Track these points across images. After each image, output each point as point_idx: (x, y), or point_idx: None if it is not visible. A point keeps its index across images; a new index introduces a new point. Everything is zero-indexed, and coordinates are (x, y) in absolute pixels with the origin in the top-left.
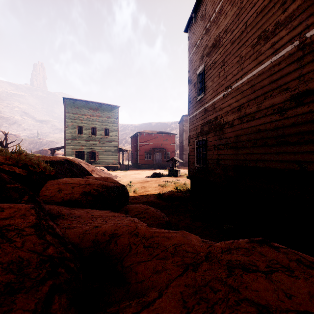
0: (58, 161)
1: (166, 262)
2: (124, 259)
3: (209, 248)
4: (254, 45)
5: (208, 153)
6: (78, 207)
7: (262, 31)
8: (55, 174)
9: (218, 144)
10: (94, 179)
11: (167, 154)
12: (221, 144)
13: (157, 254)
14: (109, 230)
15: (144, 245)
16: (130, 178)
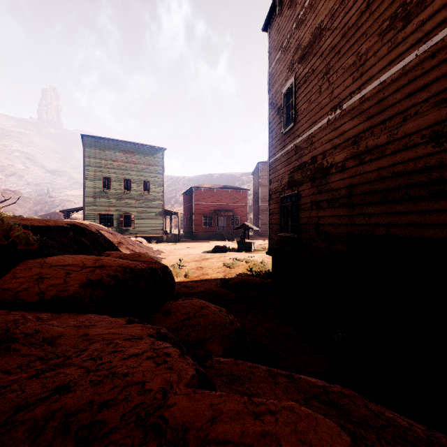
0: (56, 227)
1: None
2: None
3: None
4: (383, 32)
5: (301, 215)
6: (72, 311)
7: (400, 5)
8: (42, 249)
9: (317, 200)
10: (118, 256)
11: (236, 219)
12: (323, 200)
13: None
14: (86, 407)
15: None
16: (181, 255)
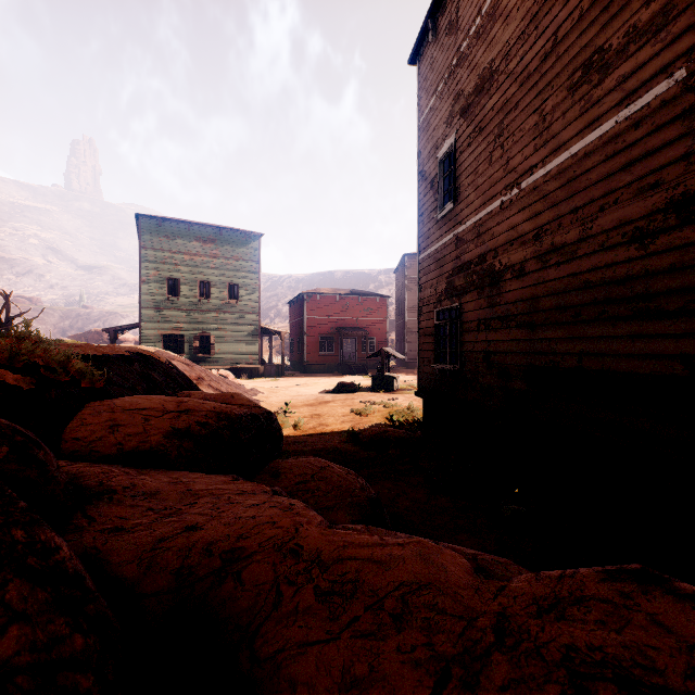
0: (117, 357)
1: (379, 647)
2: (261, 631)
3: (499, 596)
4: (575, 86)
5: (464, 338)
6: (157, 468)
7: (595, 50)
8: (107, 388)
9: (487, 317)
10: (203, 398)
11: (369, 342)
12: (495, 317)
13: (354, 619)
14: (224, 538)
15: (318, 585)
16: (287, 396)
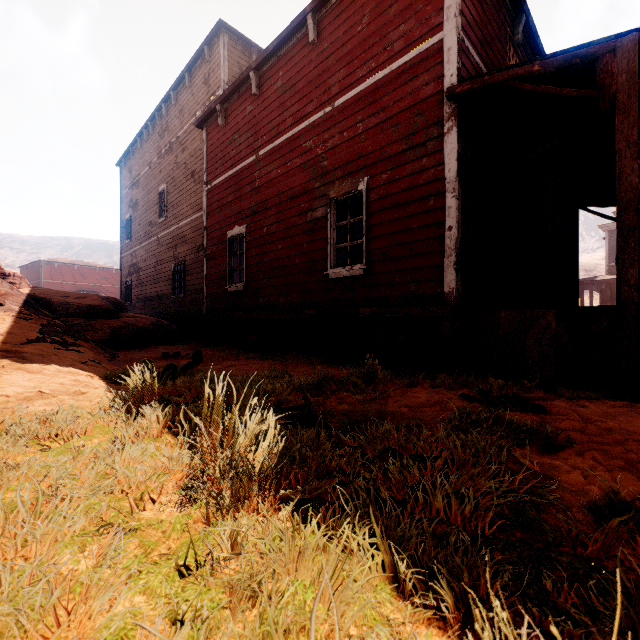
0: None
1: None
2: None
3: None
4: (149, 226)
5: (133, 291)
6: None
7: (151, 220)
8: None
9: (137, 284)
10: None
11: None
12: (139, 284)
13: None
14: None
15: None
16: None
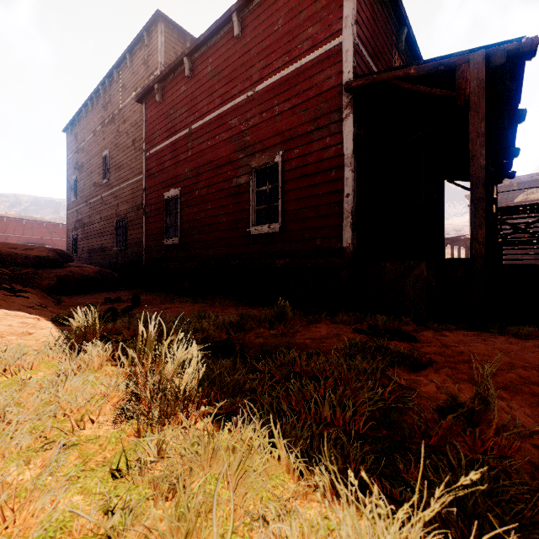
0: None
1: None
2: None
3: None
4: (94, 186)
5: (78, 244)
6: None
7: (95, 181)
8: None
9: (83, 237)
10: None
11: None
12: (84, 237)
13: None
14: None
15: None
16: None
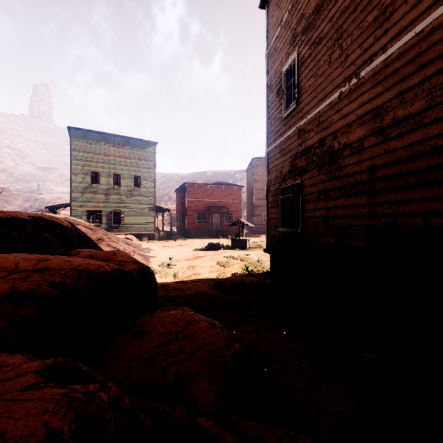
0: (8, 219)
1: None
2: None
3: None
4: None
5: (305, 207)
6: None
7: None
8: None
9: (326, 189)
10: (88, 255)
11: (229, 216)
12: (334, 188)
13: None
14: None
15: None
16: (172, 252)
